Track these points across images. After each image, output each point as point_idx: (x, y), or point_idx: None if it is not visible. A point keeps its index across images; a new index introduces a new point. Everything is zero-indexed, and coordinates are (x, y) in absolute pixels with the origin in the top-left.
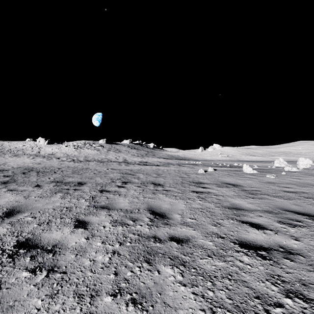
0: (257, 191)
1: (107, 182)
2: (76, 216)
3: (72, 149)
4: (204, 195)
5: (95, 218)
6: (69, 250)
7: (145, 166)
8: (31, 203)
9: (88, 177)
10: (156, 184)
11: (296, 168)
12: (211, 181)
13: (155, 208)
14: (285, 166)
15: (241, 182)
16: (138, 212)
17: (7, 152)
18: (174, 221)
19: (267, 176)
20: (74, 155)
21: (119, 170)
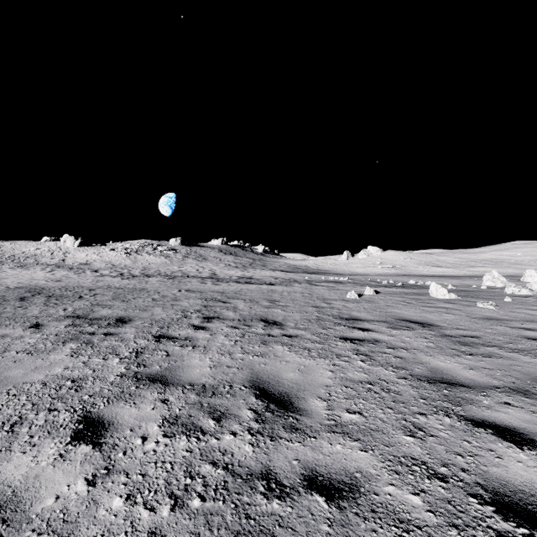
0: (473, 337)
1: (174, 317)
2: (87, 405)
3: (122, 256)
4: (367, 346)
5: (130, 409)
6: (28, 532)
7: (248, 285)
8: (2, 367)
9: (140, 307)
10: (268, 321)
11: (528, 289)
12: (375, 316)
13: (267, 382)
14: (503, 285)
15: (434, 318)
16: (229, 392)
17: (8, 260)
18: (312, 420)
19: (479, 305)
20: (125, 266)
21: (200, 293)
